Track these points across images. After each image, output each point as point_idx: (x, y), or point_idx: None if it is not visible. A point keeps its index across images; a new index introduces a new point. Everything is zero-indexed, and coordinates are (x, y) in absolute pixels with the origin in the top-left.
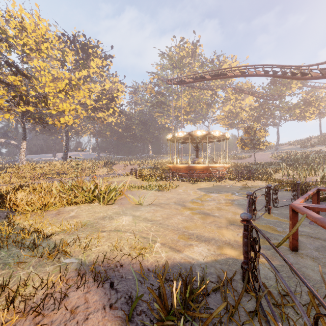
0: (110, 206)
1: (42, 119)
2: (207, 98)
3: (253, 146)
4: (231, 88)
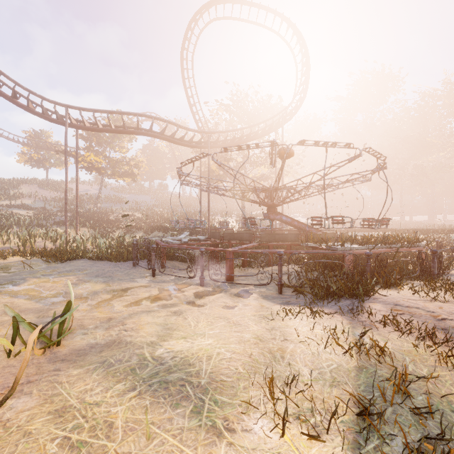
0: None
1: None
2: None
3: None
4: None
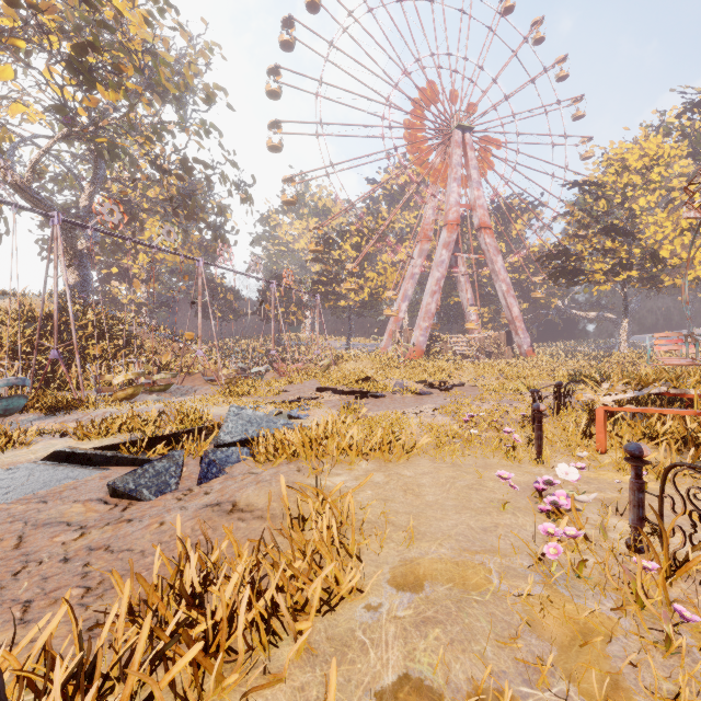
0: None
1: (652, 281)
2: None
3: None
4: None
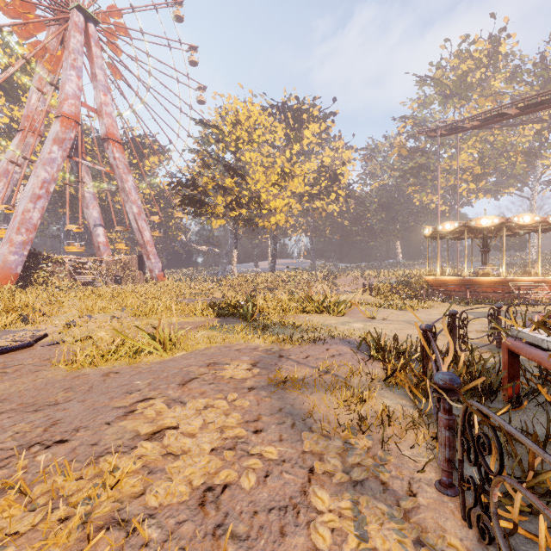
0: (340, 317)
1: (251, 222)
2: (528, 139)
3: None
4: None
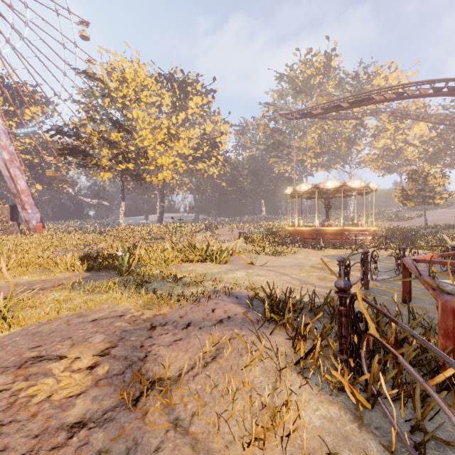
0: (223, 265)
1: (139, 177)
2: (348, 131)
3: (423, 200)
4: (387, 114)
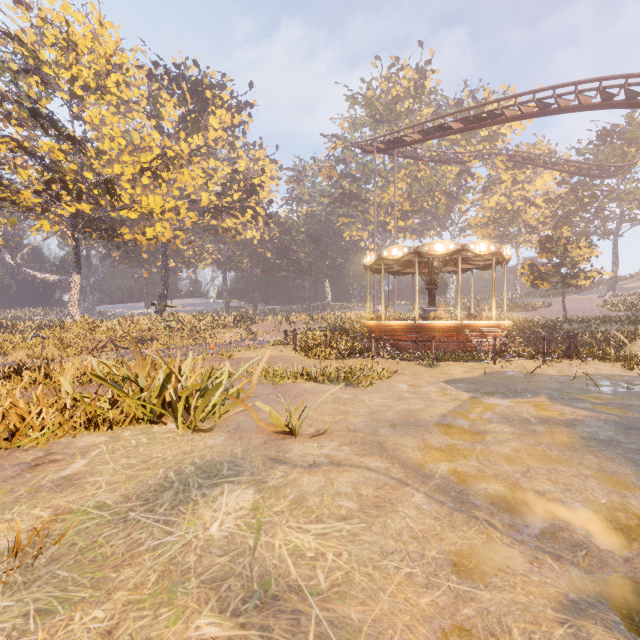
0: (204, 435)
1: (111, 232)
2: (448, 182)
3: (562, 280)
4: (504, 157)
